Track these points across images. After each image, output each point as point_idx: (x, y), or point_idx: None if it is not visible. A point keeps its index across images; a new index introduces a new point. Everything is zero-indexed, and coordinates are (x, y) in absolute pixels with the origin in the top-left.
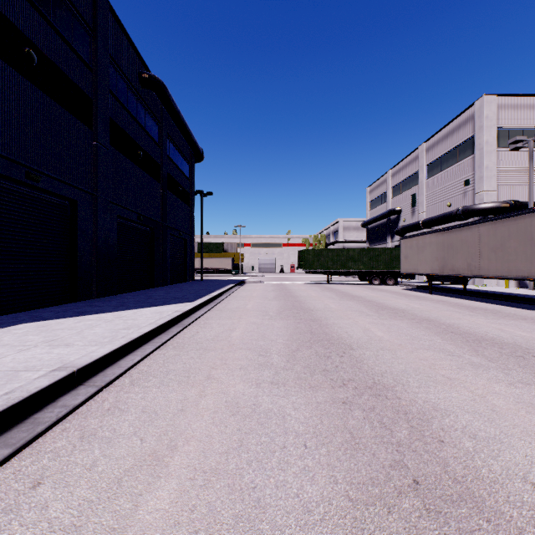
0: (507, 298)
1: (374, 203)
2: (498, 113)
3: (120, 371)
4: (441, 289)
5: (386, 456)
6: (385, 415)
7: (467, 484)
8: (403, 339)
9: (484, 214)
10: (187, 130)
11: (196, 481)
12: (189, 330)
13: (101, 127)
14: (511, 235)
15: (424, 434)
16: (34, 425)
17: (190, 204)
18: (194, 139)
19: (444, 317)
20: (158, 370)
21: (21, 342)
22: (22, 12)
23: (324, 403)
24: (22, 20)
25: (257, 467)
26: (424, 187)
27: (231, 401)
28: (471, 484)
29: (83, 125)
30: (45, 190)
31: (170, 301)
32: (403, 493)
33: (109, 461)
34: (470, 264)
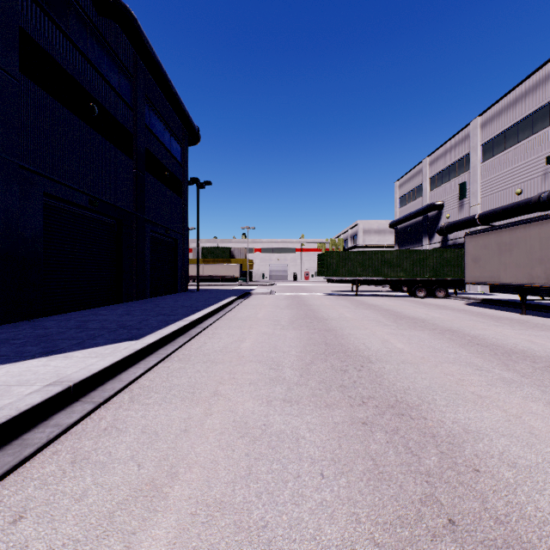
0: None
1: (404, 199)
2: None
3: None
4: (528, 306)
5: None
6: None
7: None
8: None
9: None
10: (174, 95)
11: None
12: (6, 493)
13: None
14: None
15: None
16: None
17: (182, 195)
18: (185, 109)
19: None
20: None
21: None
22: None
23: None
24: None
25: None
26: (478, 173)
27: None
28: None
29: None
30: None
31: (99, 336)
32: None
33: None
34: None
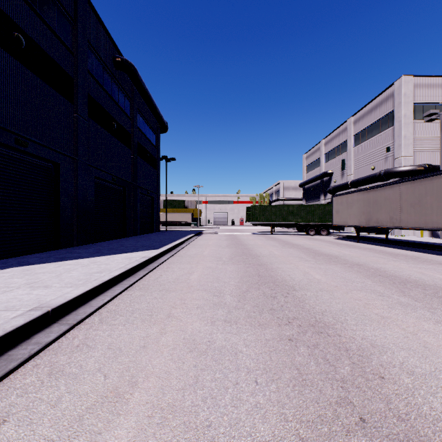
0: (423, 246)
1: (309, 167)
2: (414, 91)
3: (91, 310)
4: (367, 239)
5: (332, 393)
6: (328, 351)
7: (411, 422)
8: (338, 281)
9: (403, 176)
10: (154, 106)
11: (153, 418)
12: (154, 273)
13: (81, 102)
14: (427, 192)
15: (365, 370)
16: (7, 361)
17: (156, 168)
18: (160, 113)
19: (371, 262)
20: (125, 309)
21: (6, 284)
22: (12, 2)
23: (272, 340)
24: (12, 9)
25: (211, 404)
26: (351, 154)
27: (189, 338)
28: (415, 422)
29: (65, 100)
30: (32, 154)
31: (138, 248)
32: (351, 432)
33: (73, 398)
34: (392, 217)
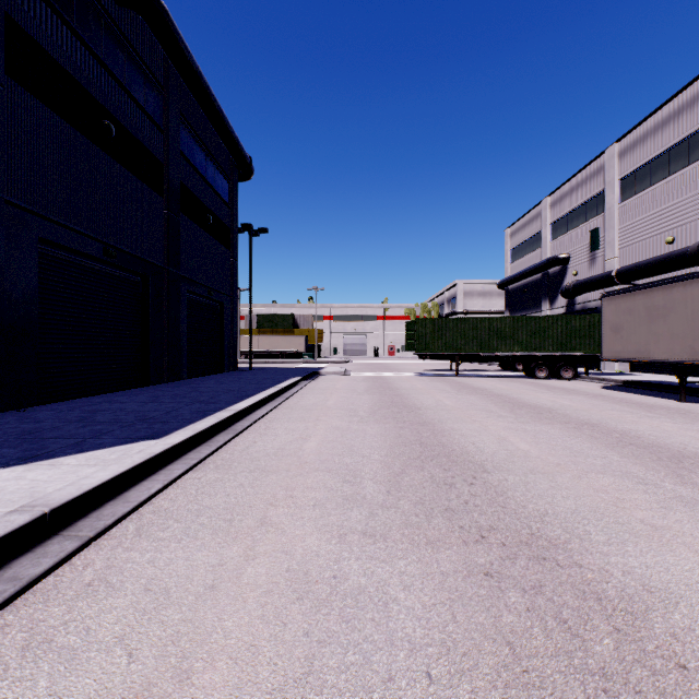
0: None
1: (518, 251)
2: None
3: None
4: (686, 390)
5: None
6: None
7: None
8: None
9: None
10: (218, 113)
11: None
12: None
13: None
14: None
15: None
16: None
17: (230, 246)
18: (233, 133)
19: None
20: None
21: None
22: None
23: None
24: None
25: None
26: (615, 216)
27: None
28: None
29: None
30: None
31: (106, 433)
32: None
33: None
34: None
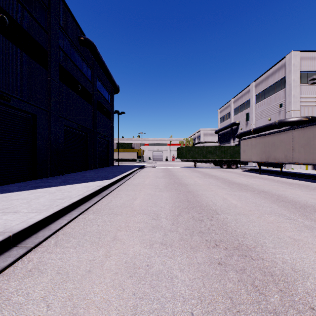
0: (310, 176)
1: (222, 119)
2: (301, 62)
3: (49, 233)
4: (266, 171)
5: None
6: (255, 276)
7: None
8: (251, 206)
9: (292, 124)
10: (109, 73)
11: None
12: (105, 199)
13: (53, 68)
14: (314, 136)
15: (294, 299)
16: None
17: (111, 119)
18: (113, 79)
19: (273, 189)
20: (78, 232)
21: None
22: None
23: (204, 264)
24: None
25: None
26: (253, 109)
27: (130, 262)
28: None
29: (40, 67)
30: (14, 107)
31: (96, 179)
32: None
33: None
34: (286, 155)
